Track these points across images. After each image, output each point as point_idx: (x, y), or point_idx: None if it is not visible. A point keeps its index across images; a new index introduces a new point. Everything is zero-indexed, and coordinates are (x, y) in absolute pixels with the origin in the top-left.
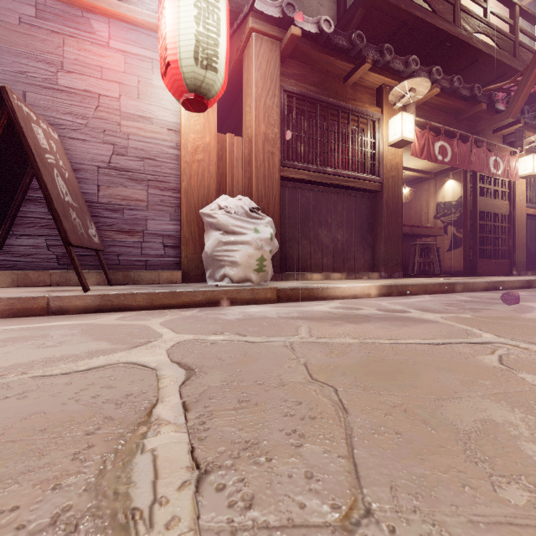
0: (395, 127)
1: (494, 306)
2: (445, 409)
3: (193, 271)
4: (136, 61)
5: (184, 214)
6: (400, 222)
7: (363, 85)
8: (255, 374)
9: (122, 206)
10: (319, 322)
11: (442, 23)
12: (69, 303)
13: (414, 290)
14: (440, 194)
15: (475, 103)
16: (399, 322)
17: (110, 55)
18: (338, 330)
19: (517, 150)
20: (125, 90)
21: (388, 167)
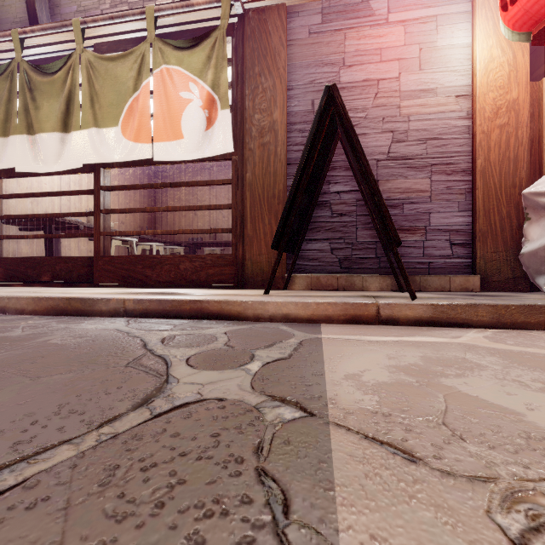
0: None
1: None
2: None
3: (491, 276)
4: (417, 26)
5: (480, 201)
6: None
7: None
8: None
9: (402, 200)
10: None
11: None
12: (398, 312)
13: None
14: None
15: None
16: None
17: (389, 32)
18: None
19: None
20: (404, 66)
21: None
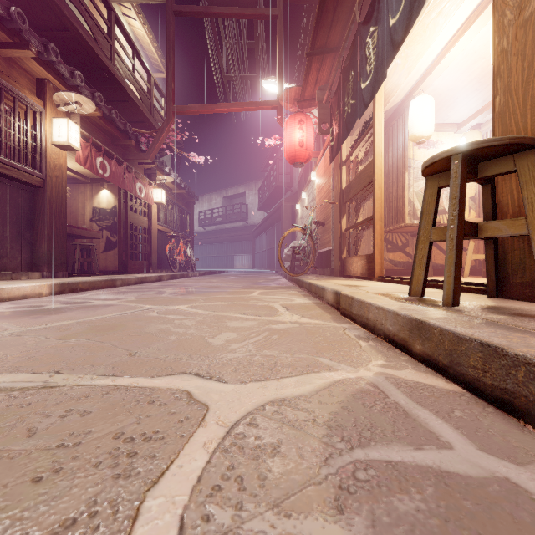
0: (61, 130)
1: (146, 293)
2: (145, 330)
3: None
4: None
5: None
6: (65, 222)
7: (21, 66)
8: (12, 350)
9: None
10: (15, 319)
11: (102, 54)
12: None
13: (84, 286)
14: (97, 200)
15: (127, 136)
16: (92, 308)
17: None
18: (45, 320)
19: (153, 182)
20: None
21: (52, 165)
